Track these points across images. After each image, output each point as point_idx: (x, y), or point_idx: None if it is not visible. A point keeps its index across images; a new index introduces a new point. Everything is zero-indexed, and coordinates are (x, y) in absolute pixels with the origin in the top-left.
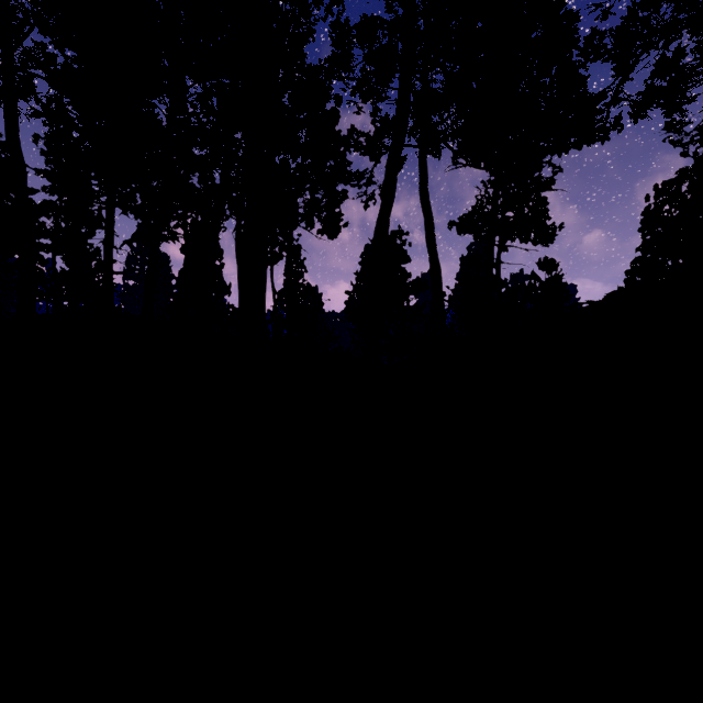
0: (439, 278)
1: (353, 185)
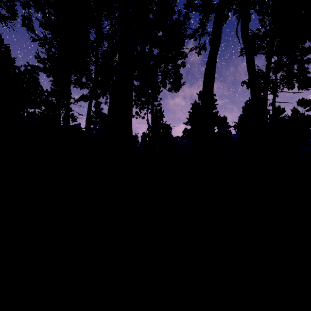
0: (259, 93)
1: (190, 37)
